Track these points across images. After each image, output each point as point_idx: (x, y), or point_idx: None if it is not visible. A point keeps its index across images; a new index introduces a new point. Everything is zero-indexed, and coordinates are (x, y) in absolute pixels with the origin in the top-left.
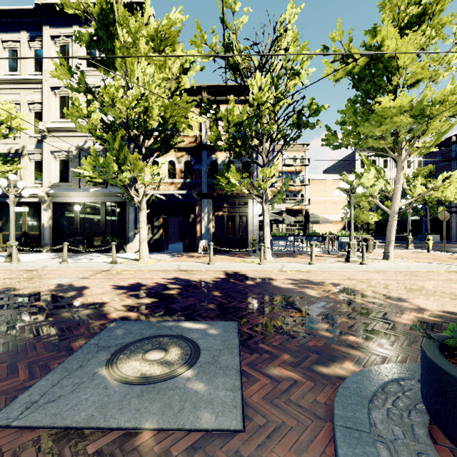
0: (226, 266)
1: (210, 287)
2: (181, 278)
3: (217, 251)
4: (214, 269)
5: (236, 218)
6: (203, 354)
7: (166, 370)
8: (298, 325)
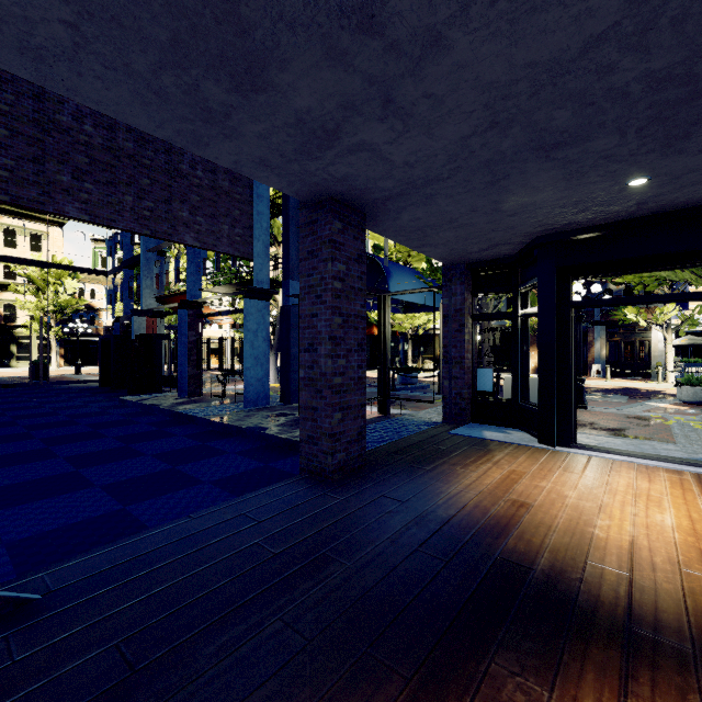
0: (622, 384)
1: (609, 390)
2: (586, 387)
3: (611, 376)
4: (611, 385)
5: (635, 344)
6: (611, 398)
7: (599, 398)
8: (661, 399)
